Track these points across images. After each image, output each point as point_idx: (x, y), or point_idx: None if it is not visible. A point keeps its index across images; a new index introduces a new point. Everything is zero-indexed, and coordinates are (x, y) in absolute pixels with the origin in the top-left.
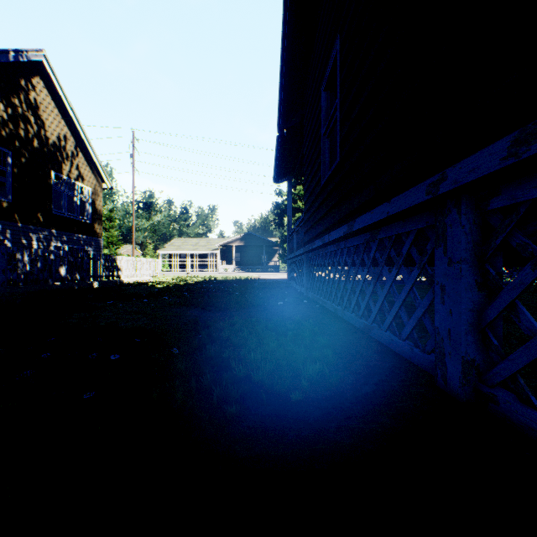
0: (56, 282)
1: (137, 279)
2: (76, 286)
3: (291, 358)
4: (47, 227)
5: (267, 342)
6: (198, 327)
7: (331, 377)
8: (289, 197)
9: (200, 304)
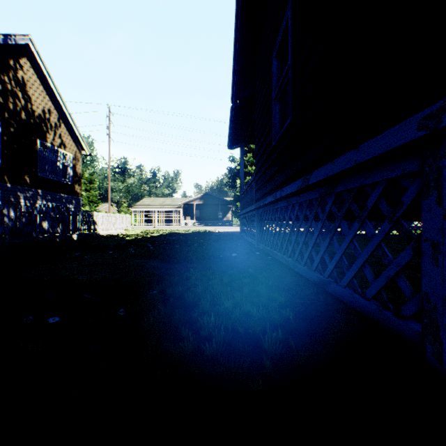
0: (39, 234)
1: (111, 232)
2: (57, 238)
3: (249, 323)
4: (33, 187)
5: (221, 300)
6: (152, 282)
7: (296, 348)
8: (241, 161)
9: (160, 256)
